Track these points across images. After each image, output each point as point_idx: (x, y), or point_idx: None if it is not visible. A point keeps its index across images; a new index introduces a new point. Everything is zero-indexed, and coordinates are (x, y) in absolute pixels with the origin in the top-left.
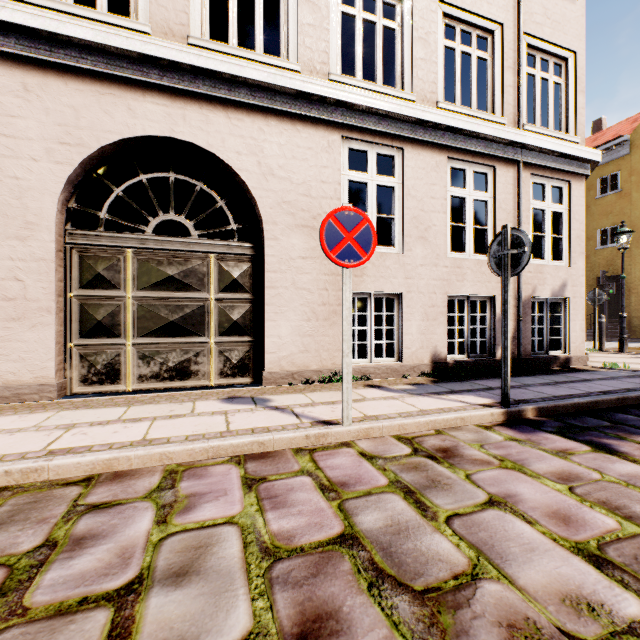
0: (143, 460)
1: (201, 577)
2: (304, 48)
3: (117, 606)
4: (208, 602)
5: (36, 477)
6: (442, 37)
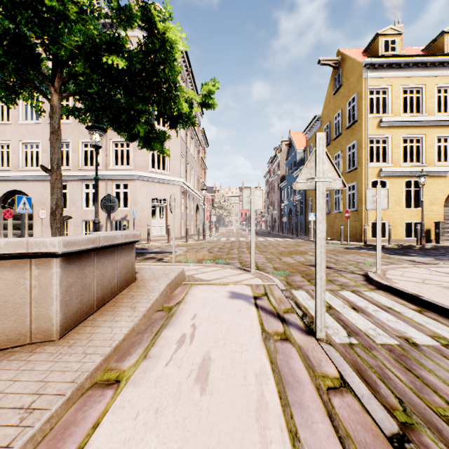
0: None
1: None
2: (43, 163)
3: None
4: None
5: None
6: (84, 148)
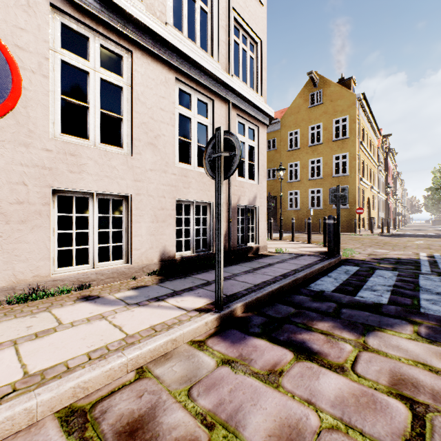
0: None
1: None
2: None
3: None
4: None
5: None
6: None
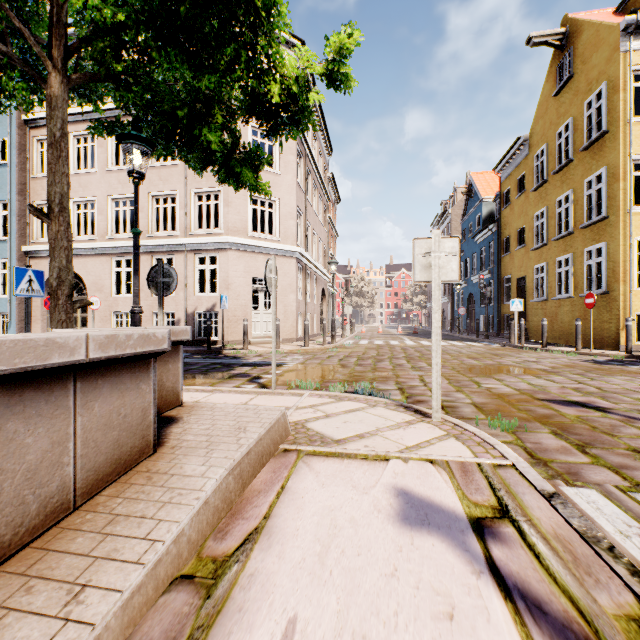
0: None
1: None
2: (100, 230)
3: None
4: None
5: None
6: (154, 205)
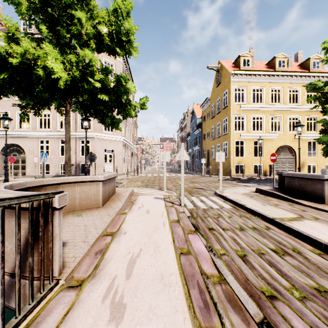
0: None
1: None
2: (32, 126)
3: None
4: None
5: None
6: (60, 117)
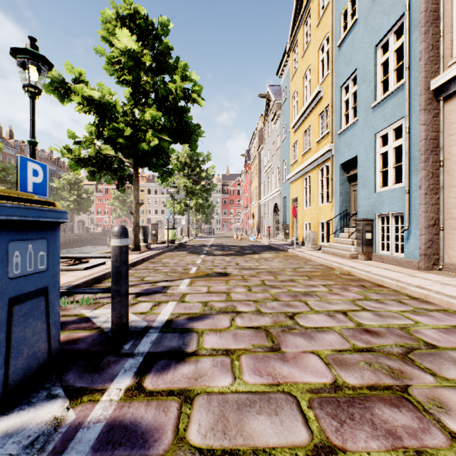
0: (439, 301)
1: (380, 318)
2: None
3: (361, 309)
4: (370, 319)
5: (404, 290)
6: None
